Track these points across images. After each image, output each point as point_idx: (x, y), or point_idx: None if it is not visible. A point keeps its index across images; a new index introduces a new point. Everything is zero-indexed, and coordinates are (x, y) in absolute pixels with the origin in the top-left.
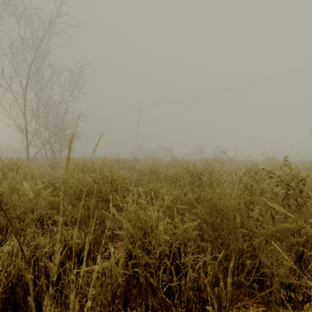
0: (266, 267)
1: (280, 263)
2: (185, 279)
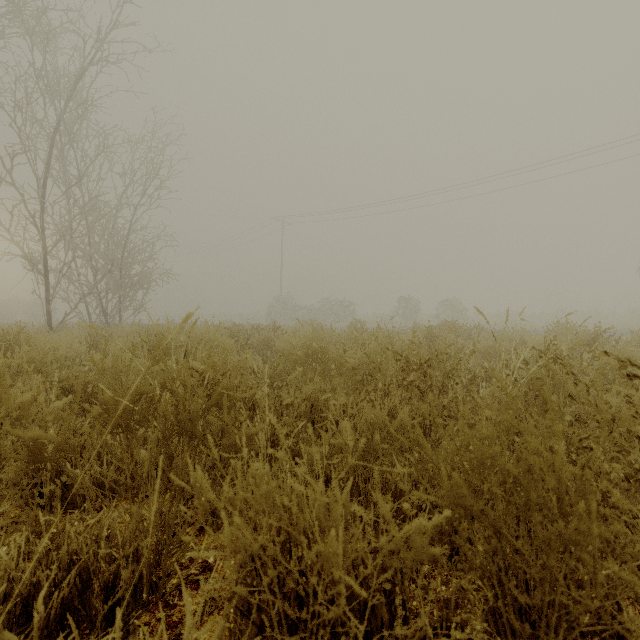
0: None
1: None
2: None
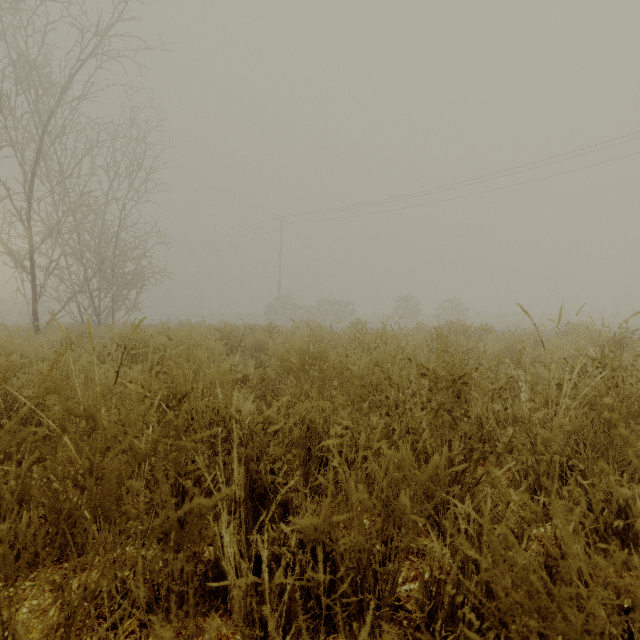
0: None
1: None
2: None
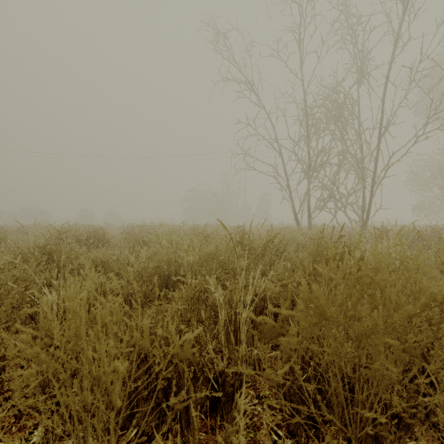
0: None
1: None
2: None
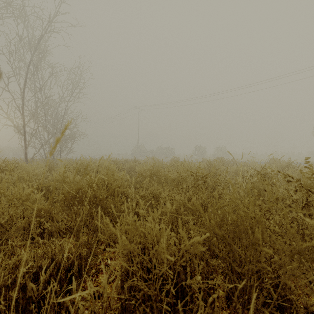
0: (290, 290)
1: (297, 278)
2: (192, 301)
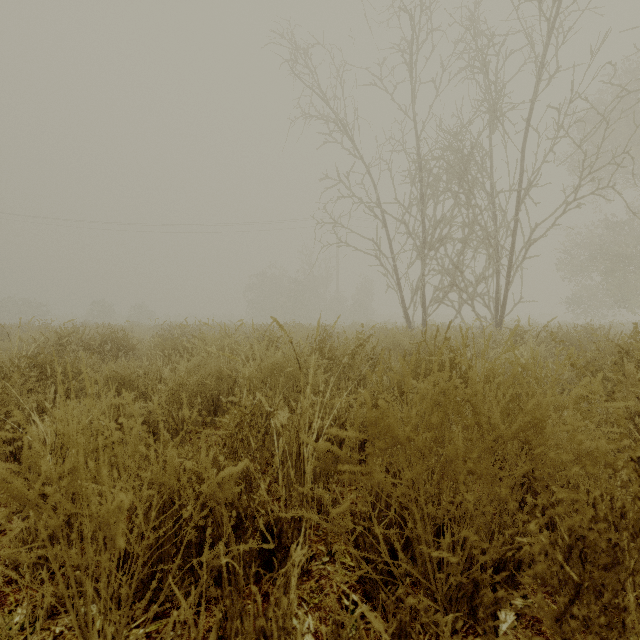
0: None
1: None
2: None
